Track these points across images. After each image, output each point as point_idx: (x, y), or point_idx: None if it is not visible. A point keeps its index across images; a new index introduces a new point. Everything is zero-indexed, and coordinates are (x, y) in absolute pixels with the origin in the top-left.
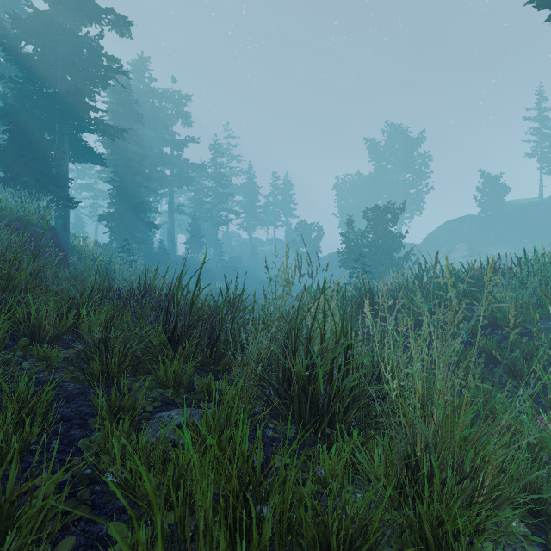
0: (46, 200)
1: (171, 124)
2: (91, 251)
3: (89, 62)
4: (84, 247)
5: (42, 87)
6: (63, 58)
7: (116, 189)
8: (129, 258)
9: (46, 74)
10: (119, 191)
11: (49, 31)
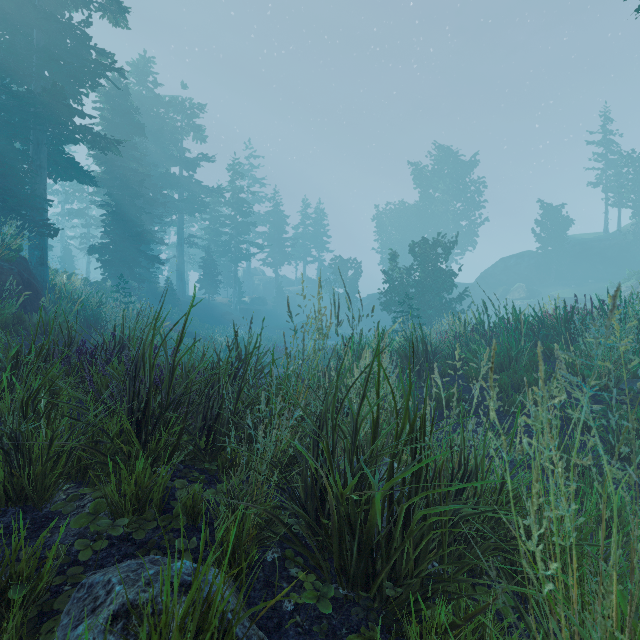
0: (12, 224)
1: (181, 139)
2: (77, 291)
3: (73, 55)
4: (69, 285)
5: (11, 83)
6: (39, 48)
7: (111, 215)
8: (127, 299)
9: (17, 68)
10: (114, 217)
11: (21, 14)
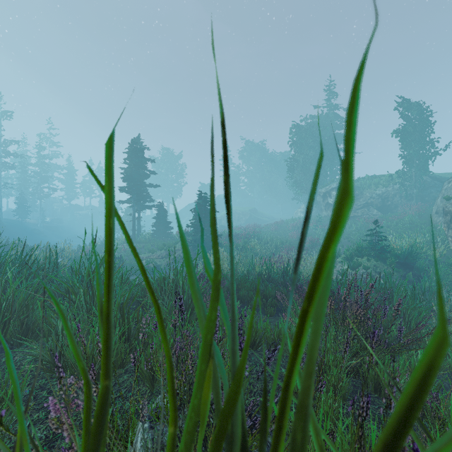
0: None
1: (0, 126)
2: None
3: None
4: None
5: None
6: None
7: None
8: None
9: None
10: None
11: None
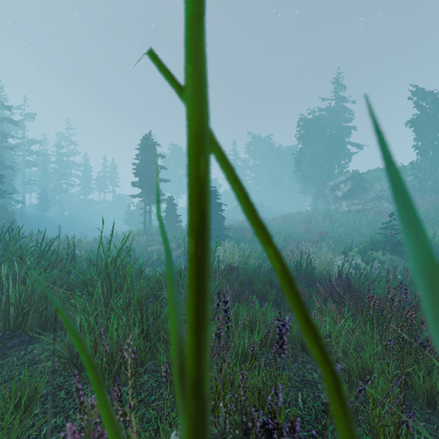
0: None
1: (24, 127)
2: None
3: None
4: None
5: None
6: None
7: None
8: None
9: None
10: None
11: None
